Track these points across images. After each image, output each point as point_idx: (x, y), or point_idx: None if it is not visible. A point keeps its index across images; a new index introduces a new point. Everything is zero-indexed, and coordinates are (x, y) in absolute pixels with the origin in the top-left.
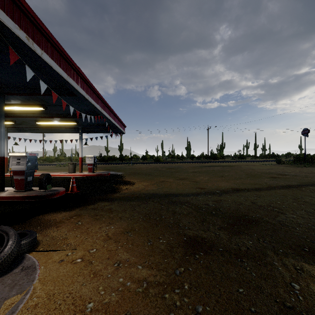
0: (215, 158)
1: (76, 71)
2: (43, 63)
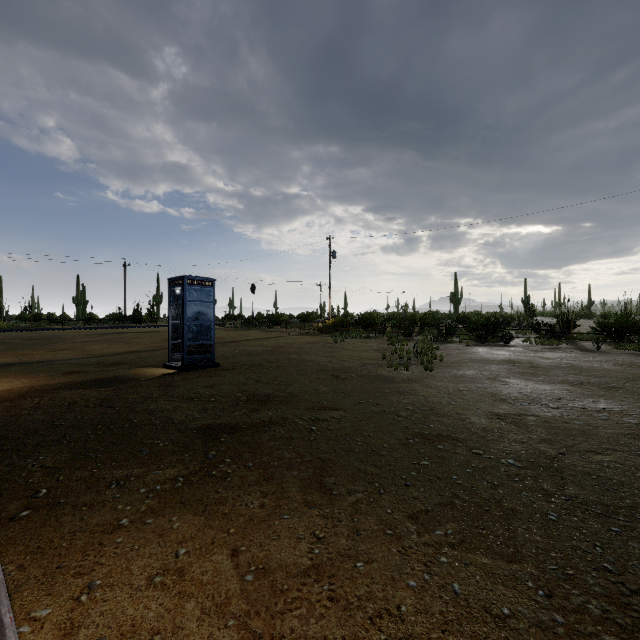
0: (138, 320)
1: None
2: None
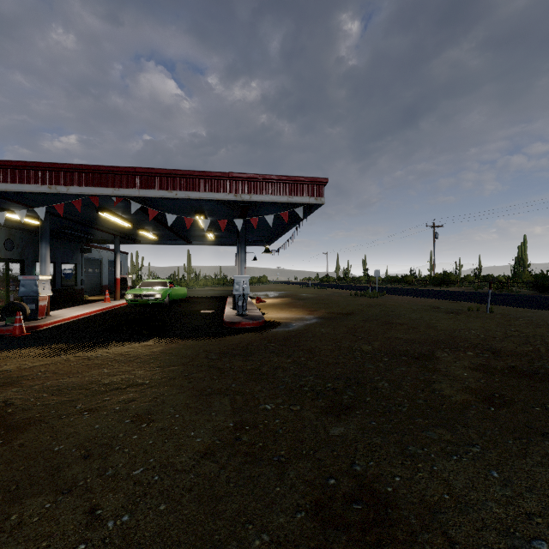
0: None
1: None
2: None
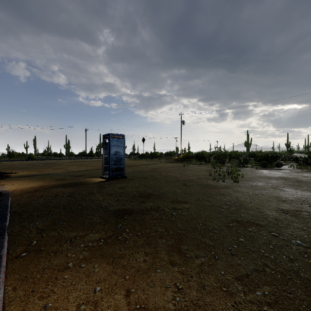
0: (91, 155)
1: None
2: None
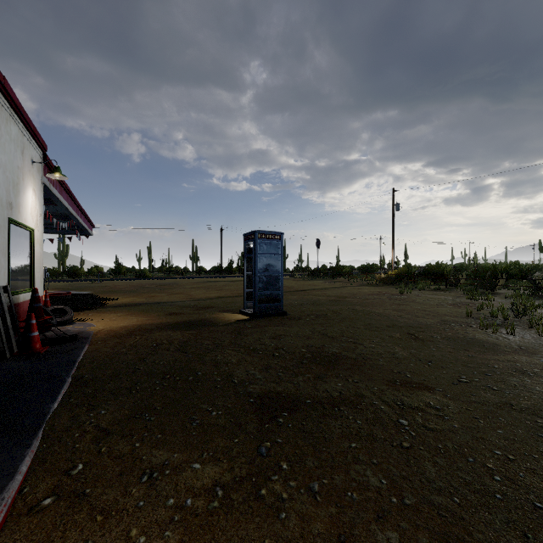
0: (230, 272)
1: (65, 188)
2: (49, 193)
